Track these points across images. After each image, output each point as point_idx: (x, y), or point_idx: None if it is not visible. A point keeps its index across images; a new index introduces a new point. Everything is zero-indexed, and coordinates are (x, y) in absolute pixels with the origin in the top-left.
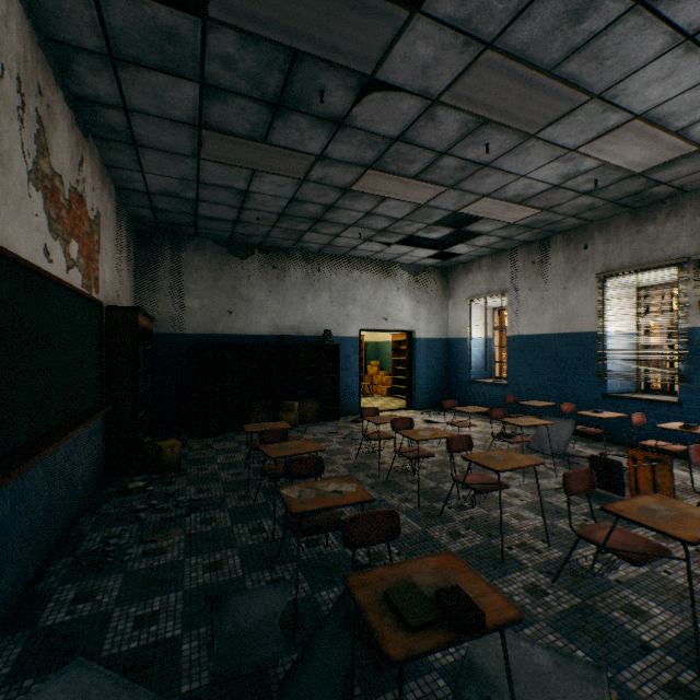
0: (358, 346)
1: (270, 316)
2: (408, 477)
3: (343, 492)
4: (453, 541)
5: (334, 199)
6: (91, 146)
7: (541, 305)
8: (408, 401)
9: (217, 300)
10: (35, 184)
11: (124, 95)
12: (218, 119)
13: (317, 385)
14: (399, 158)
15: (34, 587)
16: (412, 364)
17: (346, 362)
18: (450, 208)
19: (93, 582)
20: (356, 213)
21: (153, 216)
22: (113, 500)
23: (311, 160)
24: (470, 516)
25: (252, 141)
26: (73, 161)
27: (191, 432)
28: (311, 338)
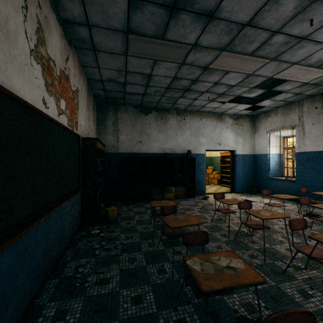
0: (204, 158)
1: (160, 143)
2: (248, 238)
3: (236, 269)
4: (305, 301)
5: (197, 75)
6: (73, 52)
7: (322, 133)
8: (231, 188)
9: (134, 135)
10: (35, 59)
11: (87, 15)
12: (137, 25)
13: (183, 179)
14: (244, 40)
15: (34, 301)
16: (234, 168)
17: (198, 167)
18: (267, 75)
19: (66, 302)
20: (208, 84)
21: (104, 94)
22: (83, 239)
23: (188, 48)
24: (308, 276)
25: (155, 39)
26: (62, 56)
27: (122, 201)
28: (180, 154)
